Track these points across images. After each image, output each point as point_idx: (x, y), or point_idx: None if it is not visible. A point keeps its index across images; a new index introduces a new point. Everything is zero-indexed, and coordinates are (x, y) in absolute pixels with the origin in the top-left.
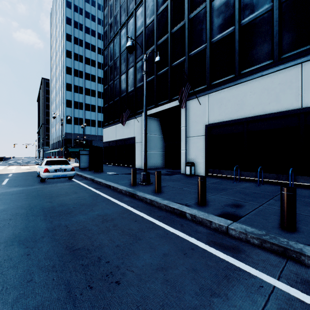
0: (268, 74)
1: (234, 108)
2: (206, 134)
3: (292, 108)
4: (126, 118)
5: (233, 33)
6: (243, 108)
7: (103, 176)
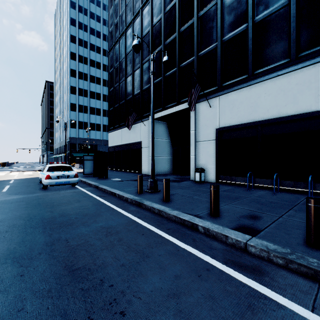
0: (284, 74)
1: (247, 111)
2: (217, 139)
3: (311, 110)
4: (132, 122)
5: (246, 31)
6: (257, 110)
7: (108, 182)
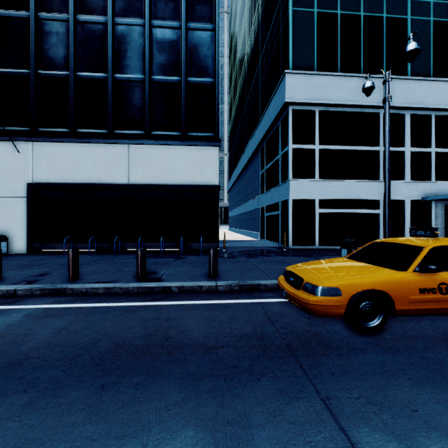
0: (103, 143)
1: (68, 170)
2: (29, 197)
3: (122, 182)
4: None
5: (68, 80)
6: (79, 172)
7: None
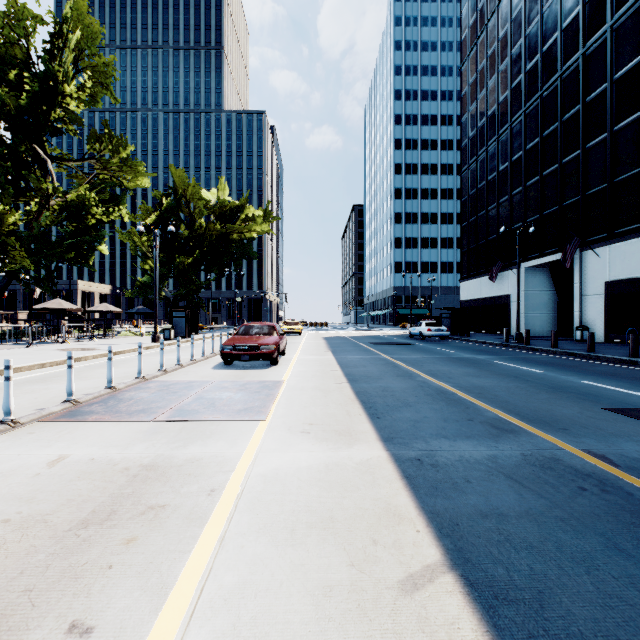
0: None
1: (638, 264)
2: (605, 293)
3: None
4: (496, 273)
5: (639, 176)
6: None
7: (474, 338)
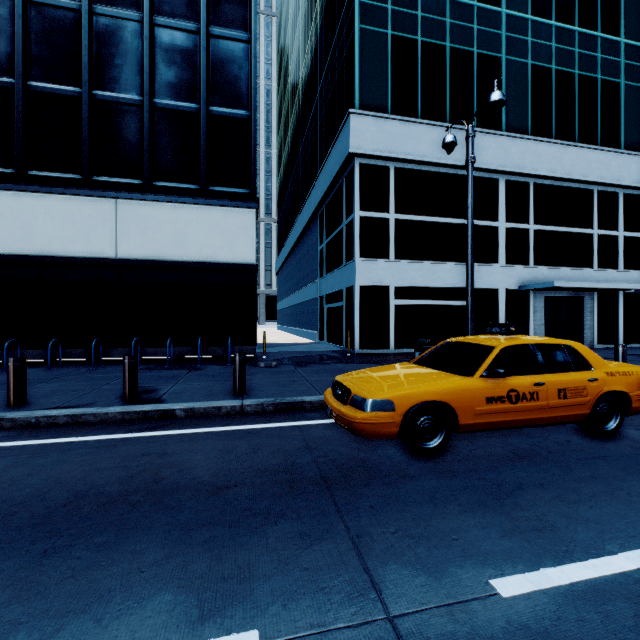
0: (75, 195)
1: (13, 234)
2: None
3: (107, 256)
4: None
5: (13, 92)
6: (33, 237)
7: None
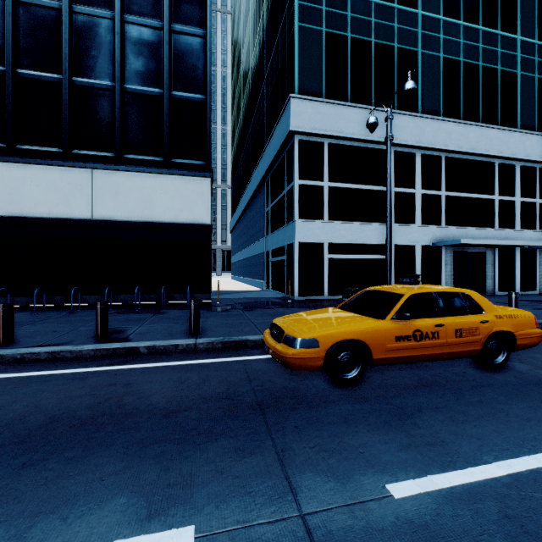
0: (57, 166)
1: (4, 198)
2: None
3: (84, 217)
4: None
5: (4, 78)
6: (21, 202)
7: None
